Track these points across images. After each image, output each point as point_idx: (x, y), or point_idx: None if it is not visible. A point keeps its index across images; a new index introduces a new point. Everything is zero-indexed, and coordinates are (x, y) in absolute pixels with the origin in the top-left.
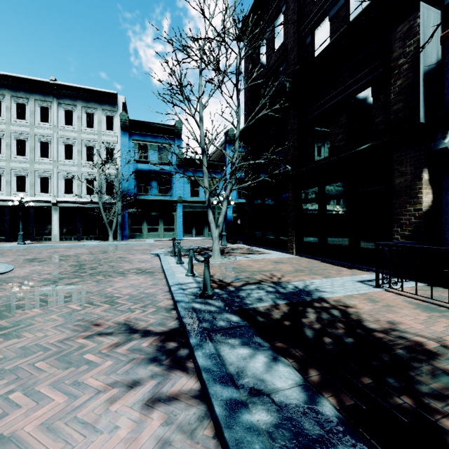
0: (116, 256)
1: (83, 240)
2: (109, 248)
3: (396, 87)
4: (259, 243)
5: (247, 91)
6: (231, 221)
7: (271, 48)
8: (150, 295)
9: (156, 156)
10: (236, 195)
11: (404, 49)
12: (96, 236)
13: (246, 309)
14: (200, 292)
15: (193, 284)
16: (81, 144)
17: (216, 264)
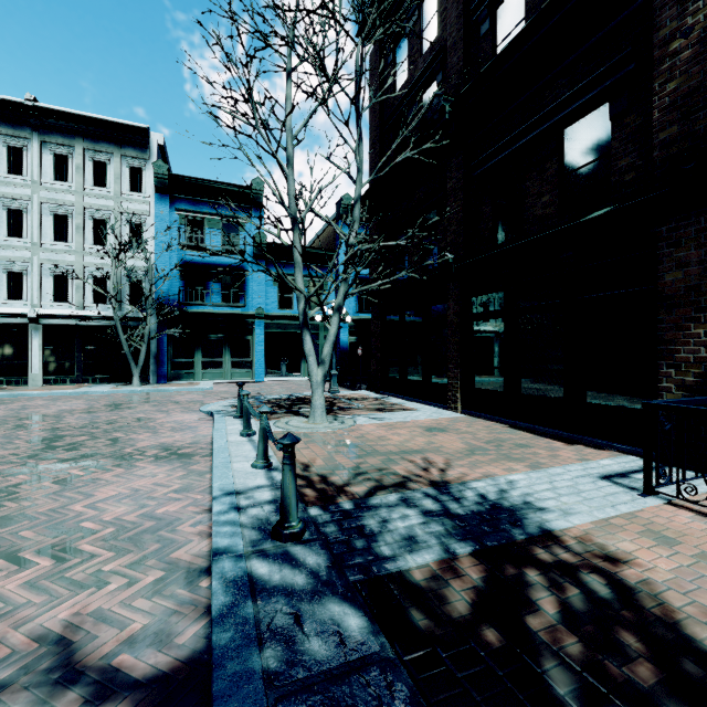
0: (134, 416)
1: (88, 383)
2: (129, 398)
3: (665, 96)
4: (396, 390)
5: (374, 127)
6: (346, 350)
7: (418, 38)
8: (164, 524)
9: (219, 238)
10: (355, 306)
11: (682, 20)
12: (111, 375)
13: (381, 578)
14: (274, 525)
15: (265, 492)
16: (84, 214)
17: (317, 436)
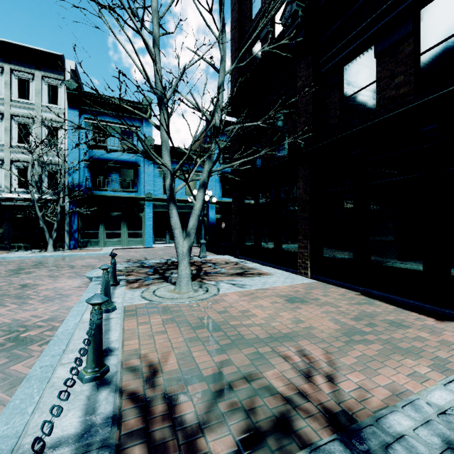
0: (21, 283)
1: (14, 249)
2: (36, 263)
3: None
4: (251, 255)
5: (234, 50)
6: (213, 224)
7: None
8: None
9: (118, 140)
10: (220, 193)
11: None
12: (33, 243)
13: None
14: None
15: None
16: (11, 120)
17: (179, 310)
